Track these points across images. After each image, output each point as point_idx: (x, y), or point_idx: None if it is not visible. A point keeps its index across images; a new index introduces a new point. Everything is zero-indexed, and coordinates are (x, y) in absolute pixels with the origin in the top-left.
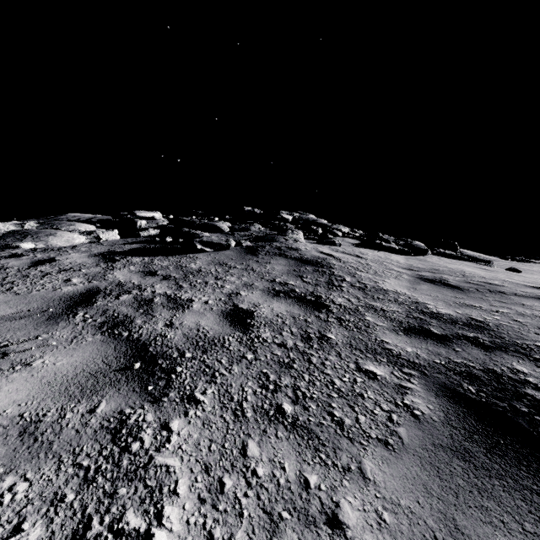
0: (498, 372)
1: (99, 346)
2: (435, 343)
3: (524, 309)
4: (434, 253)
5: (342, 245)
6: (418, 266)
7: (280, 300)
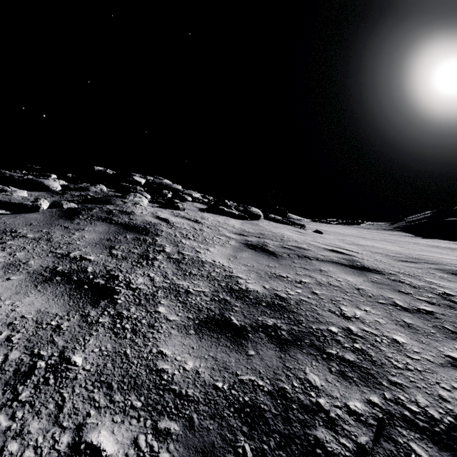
0: (288, 394)
1: None
2: (228, 345)
3: (322, 276)
4: (266, 218)
5: (187, 209)
6: (249, 230)
7: (45, 290)
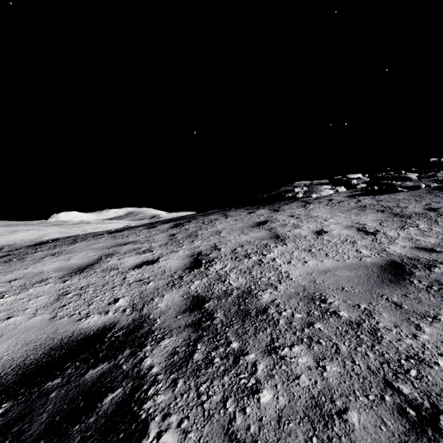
0: None
1: (382, 213)
2: None
3: None
4: None
5: None
6: None
7: None
